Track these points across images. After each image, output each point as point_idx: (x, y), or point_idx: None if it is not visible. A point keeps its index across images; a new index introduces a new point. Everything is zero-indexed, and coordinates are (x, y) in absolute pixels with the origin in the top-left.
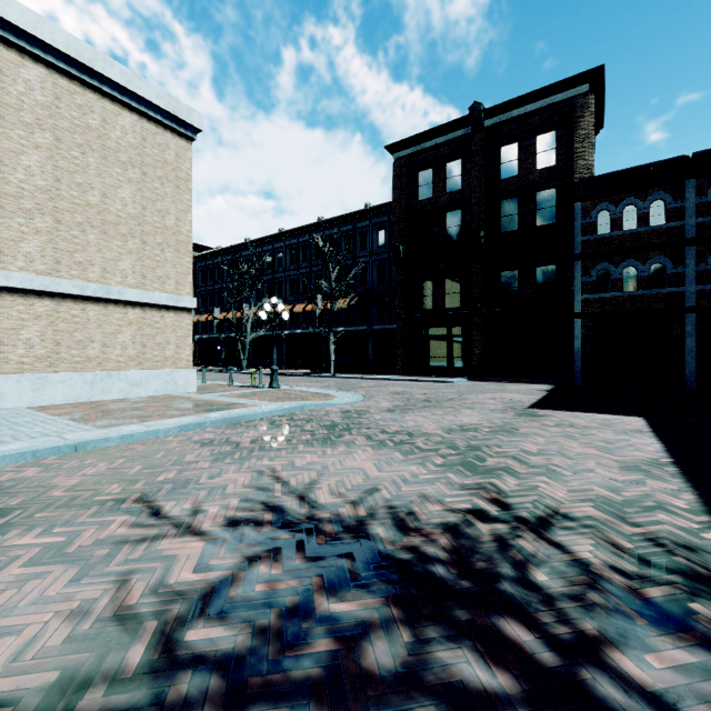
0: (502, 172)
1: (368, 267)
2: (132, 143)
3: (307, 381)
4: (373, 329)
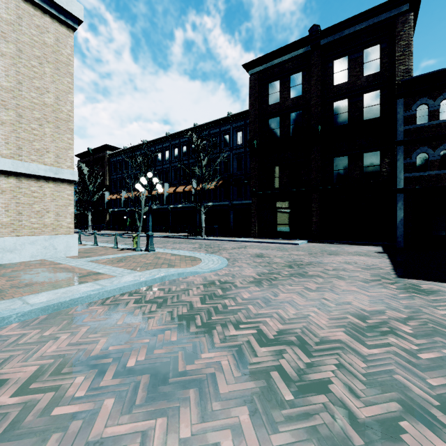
0: (335, 80)
1: (229, 158)
2: (5, 19)
3: (182, 243)
4: (233, 203)
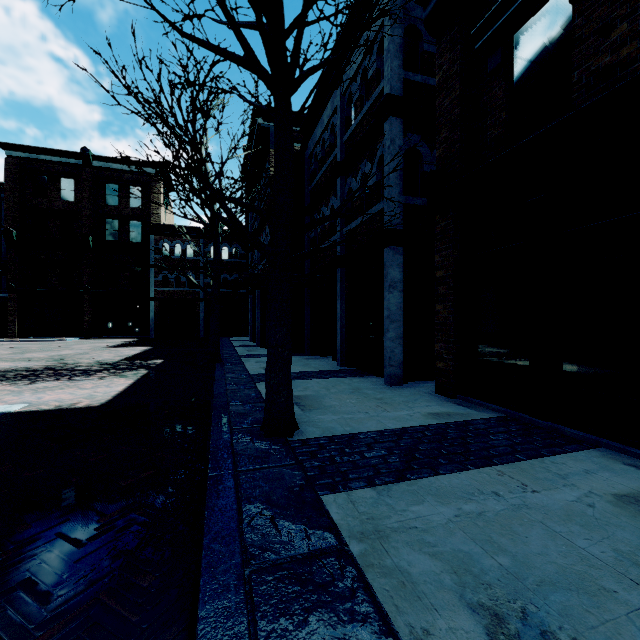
0: (107, 200)
1: None
2: None
3: None
4: None
